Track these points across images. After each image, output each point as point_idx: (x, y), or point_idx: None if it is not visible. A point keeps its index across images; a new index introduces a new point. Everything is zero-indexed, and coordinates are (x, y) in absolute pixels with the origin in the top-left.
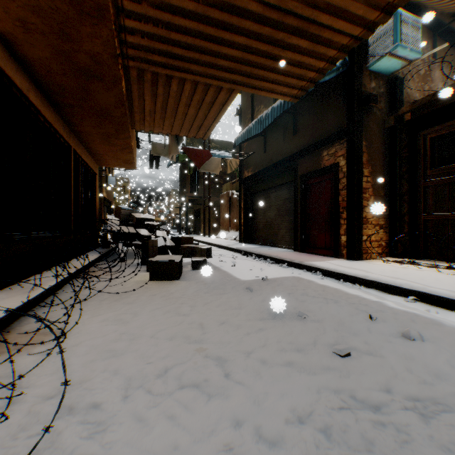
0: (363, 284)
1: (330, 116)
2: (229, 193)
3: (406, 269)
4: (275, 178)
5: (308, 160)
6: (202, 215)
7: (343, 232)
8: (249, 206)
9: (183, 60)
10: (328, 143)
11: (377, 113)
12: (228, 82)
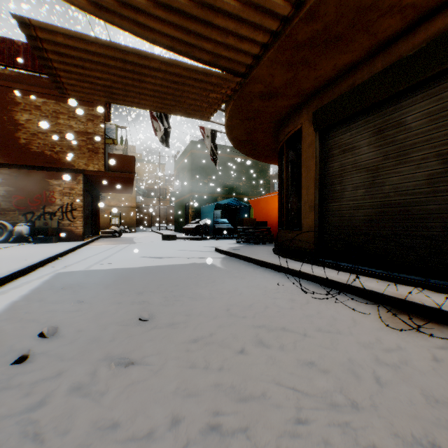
0: None
1: None
2: None
3: None
4: None
5: None
6: None
7: None
8: None
9: None
10: None
11: None
12: None
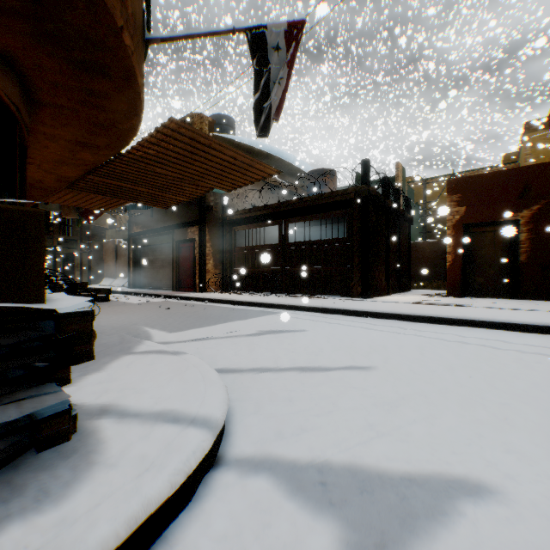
0: (195, 299)
1: (192, 210)
2: (117, 240)
3: (218, 294)
4: (160, 238)
5: (181, 232)
6: (79, 260)
7: (197, 278)
8: (138, 257)
9: (104, 192)
10: (190, 226)
11: (216, 213)
12: (128, 200)
